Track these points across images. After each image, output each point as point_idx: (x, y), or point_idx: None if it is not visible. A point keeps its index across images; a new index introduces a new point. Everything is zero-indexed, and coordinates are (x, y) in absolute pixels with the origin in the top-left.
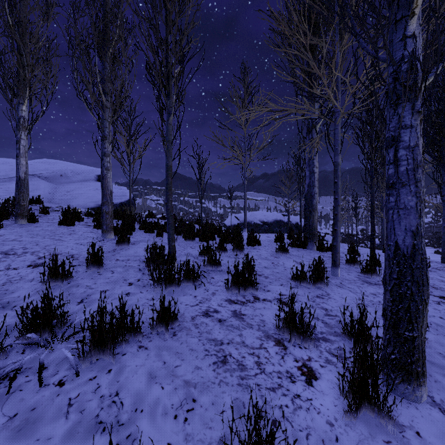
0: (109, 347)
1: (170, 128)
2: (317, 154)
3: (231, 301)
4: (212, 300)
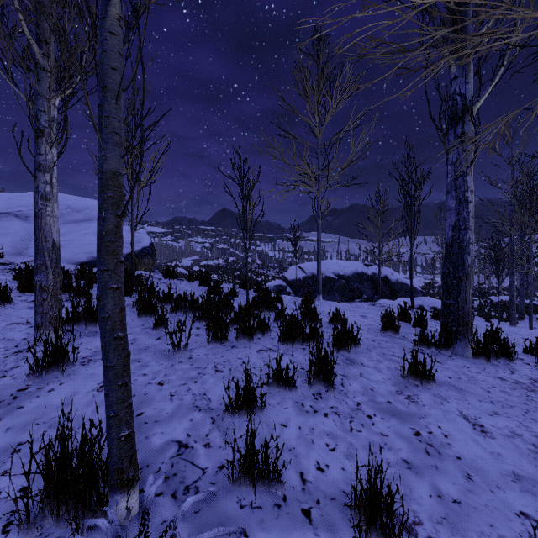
0: None
1: (112, 48)
2: (472, 164)
3: None
4: None
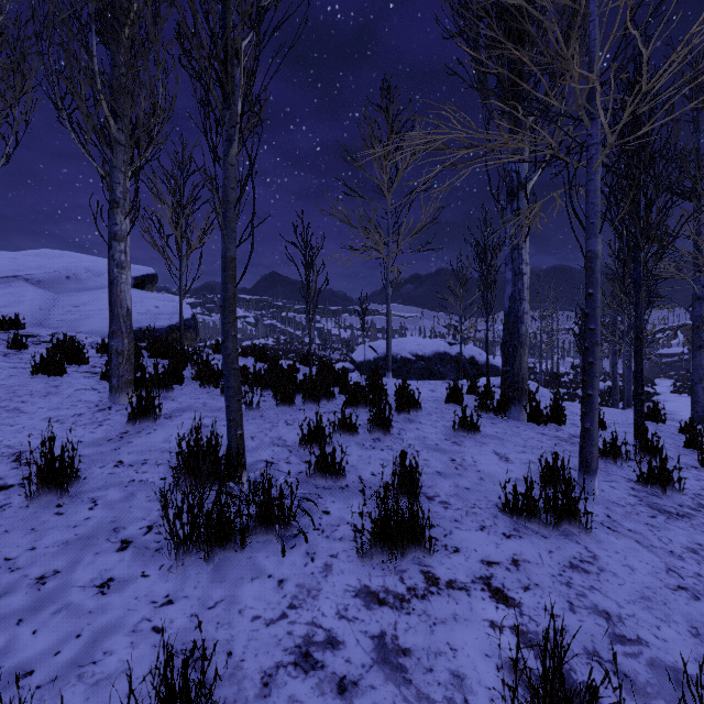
0: None
1: (232, 175)
2: (527, 238)
3: (371, 595)
4: (322, 595)
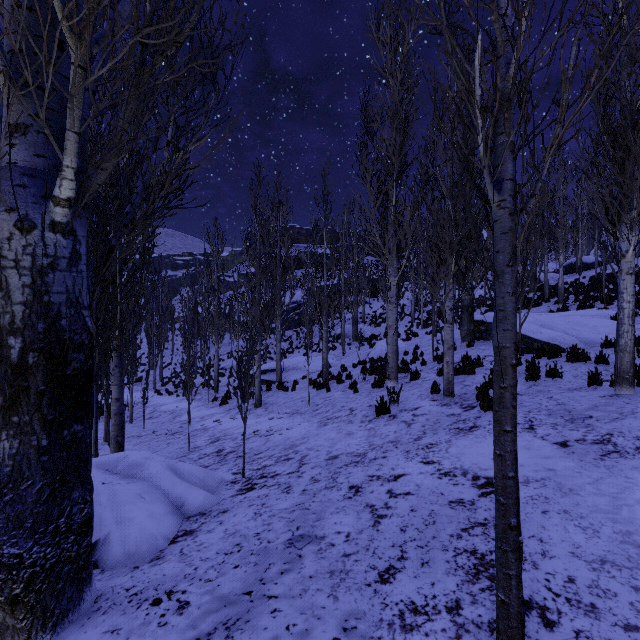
0: (572, 359)
1: None
2: None
3: None
4: None
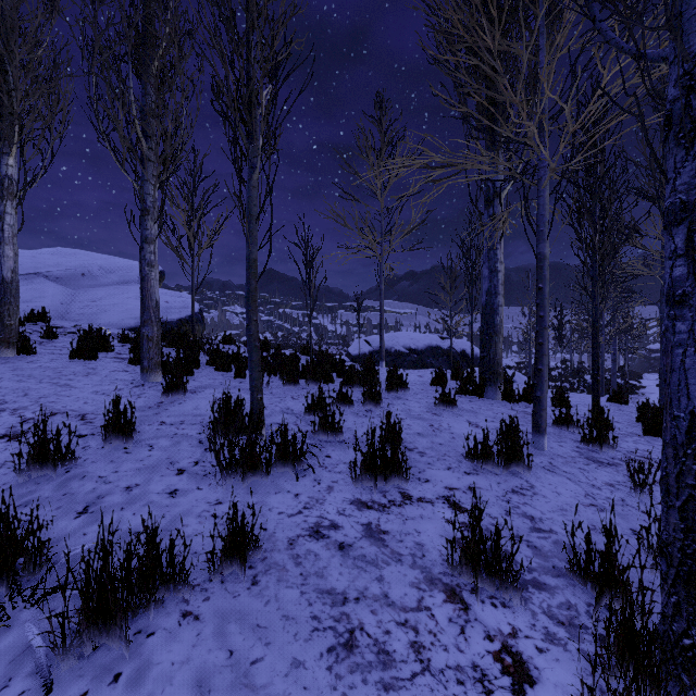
0: (119, 623)
1: (254, 194)
2: (502, 240)
3: (362, 503)
4: (327, 503)
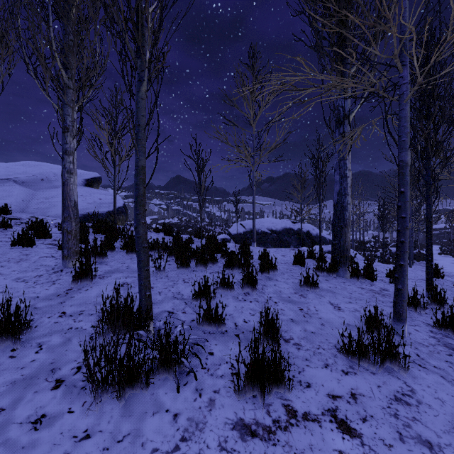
0: None
1: (142, 106)
2: (350, 152)
3: (245, 427)
4: (207, 428)
